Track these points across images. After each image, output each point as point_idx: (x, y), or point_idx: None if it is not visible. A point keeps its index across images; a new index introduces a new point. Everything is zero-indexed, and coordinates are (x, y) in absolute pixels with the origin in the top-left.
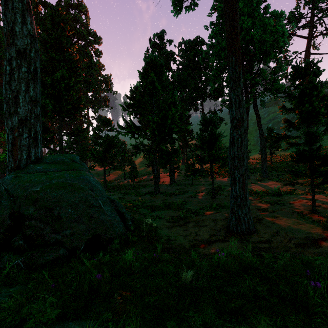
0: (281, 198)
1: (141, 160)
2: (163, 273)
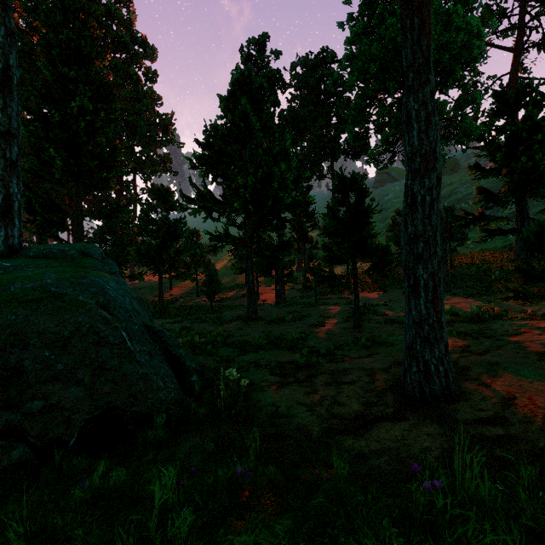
0: (486, 326)
1: (226, 265)
2: (260, 544)
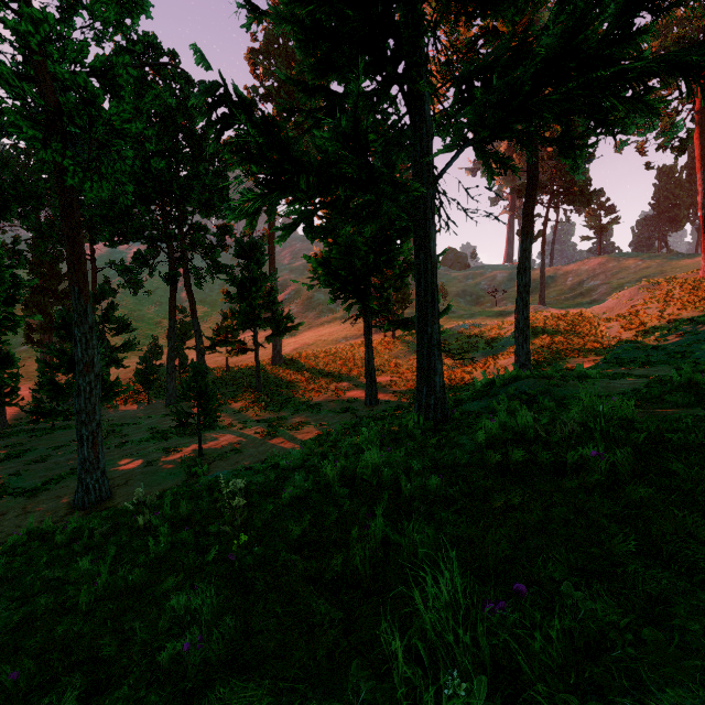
0: (190, 439)
1: None
2: None
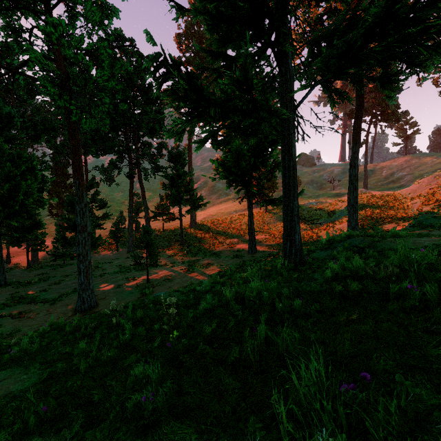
0: (142, 272)
1: None
2: None
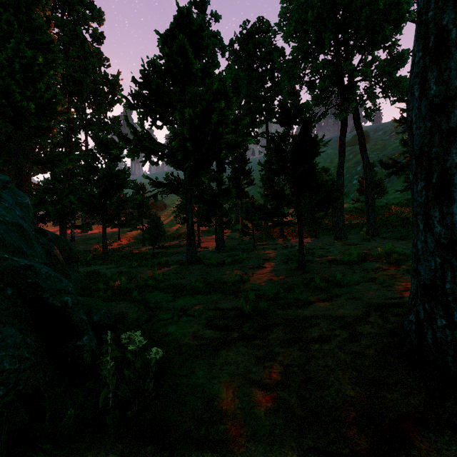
0: None
1: (172, 218)
2: None
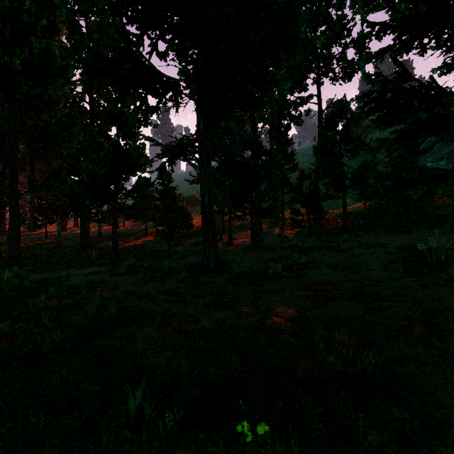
0: None
1: None
2: None
